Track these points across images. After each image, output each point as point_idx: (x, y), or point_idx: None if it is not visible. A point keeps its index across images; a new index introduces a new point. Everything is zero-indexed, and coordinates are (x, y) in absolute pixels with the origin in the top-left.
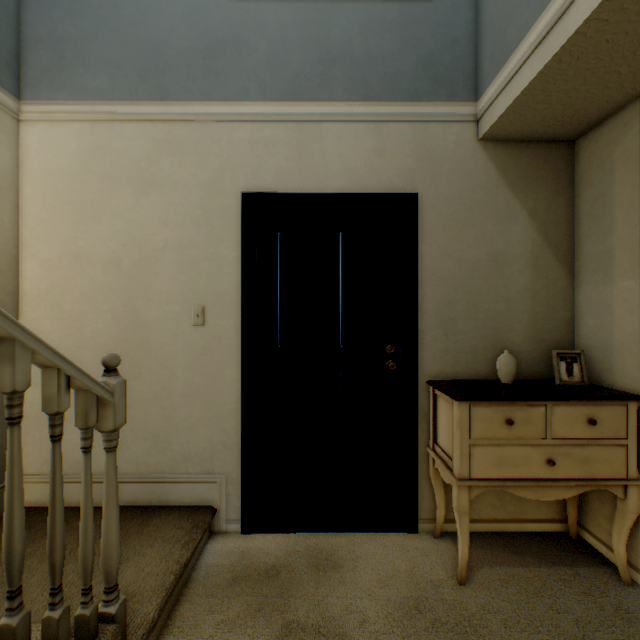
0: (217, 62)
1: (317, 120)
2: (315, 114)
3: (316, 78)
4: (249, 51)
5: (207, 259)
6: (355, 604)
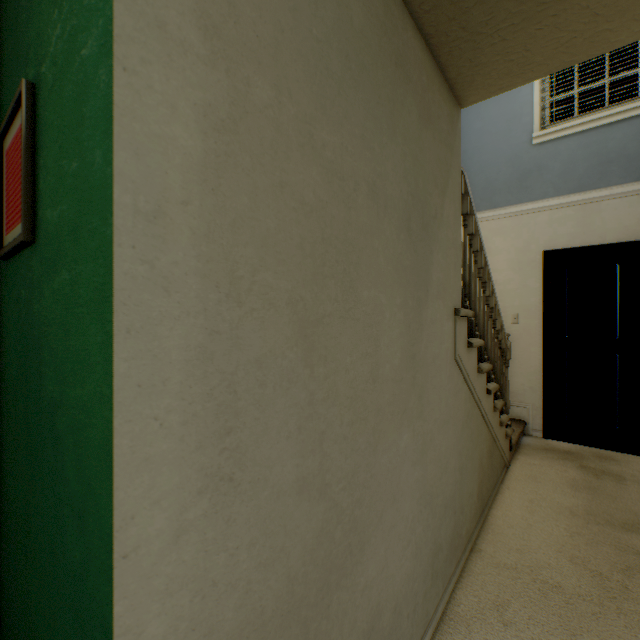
0: (525, 182)
1: (597, 201)
2: (595, 198)
3: (596, 175)
4: (547, 171)
5: (519, 288)
6: (627, 471)
